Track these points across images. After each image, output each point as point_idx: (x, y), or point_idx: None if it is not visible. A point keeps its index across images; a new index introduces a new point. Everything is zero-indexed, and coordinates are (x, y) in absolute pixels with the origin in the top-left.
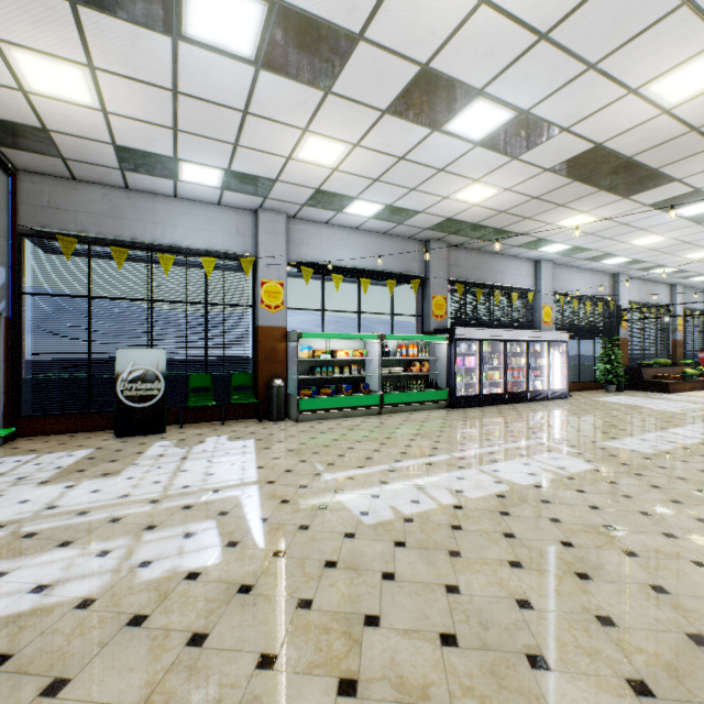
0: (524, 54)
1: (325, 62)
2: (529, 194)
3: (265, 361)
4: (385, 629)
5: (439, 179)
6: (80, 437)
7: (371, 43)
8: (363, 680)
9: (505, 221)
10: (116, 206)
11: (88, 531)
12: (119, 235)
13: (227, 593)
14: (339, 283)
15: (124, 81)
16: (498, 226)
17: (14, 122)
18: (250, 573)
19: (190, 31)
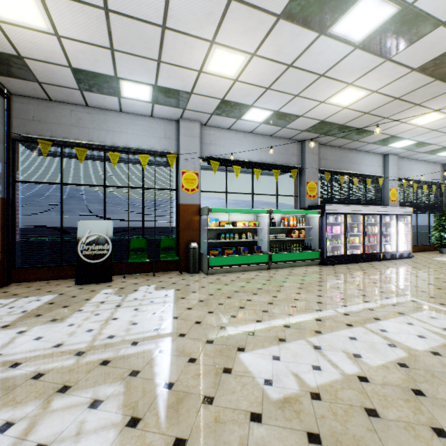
0: None
1: None
2: (392, 95)
3: (184, 229)
4: None
5: (319, 85)
6: (53, 283)
7: None
8: None
9: (367, 121)
10: (79, 118)
11: (7, 391)
12: (81, 140)
13: None
14: (238, 172)
15: (66, 2)
16: (360, 126)
17: None
18: None
19: None
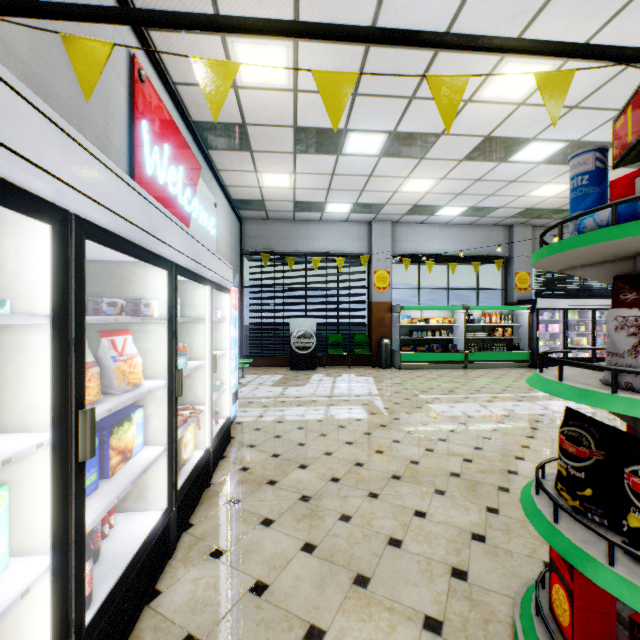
0: (561, 117)
1: (420, 147)
2: None
3: (376, 326)
4: (448, 442)
5: (512, 186)
6: (272, 369)
7: (449, 135)
8: (436, 450)
9: None
10: (288, 231)
11: (305, 403)
12: (289, 249)
13: (375, 425)
14: (431, 267)
15: (308, 175)
16: None
17: (250, 200)
18: (384, 422)
19: (346, 151)
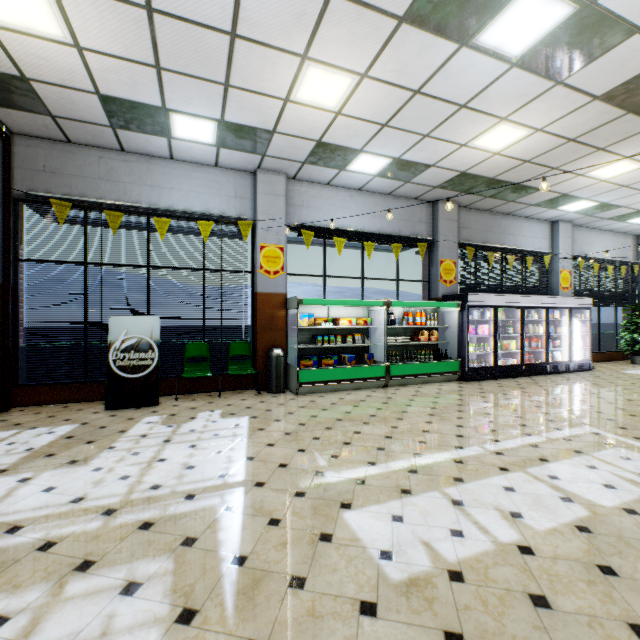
0: None
1: None
2: (565, 135)
3: (264, 329)
4: None
5: (458, 120)
6: (73, 408)
7: None
8: None
9: (527, 174)
10: (111, 169)
11: (1, 568)
12: (115, 200)
13: None
14: (341, 247)
15: None
16: (518, 180)
17: None
18: None
19: None
